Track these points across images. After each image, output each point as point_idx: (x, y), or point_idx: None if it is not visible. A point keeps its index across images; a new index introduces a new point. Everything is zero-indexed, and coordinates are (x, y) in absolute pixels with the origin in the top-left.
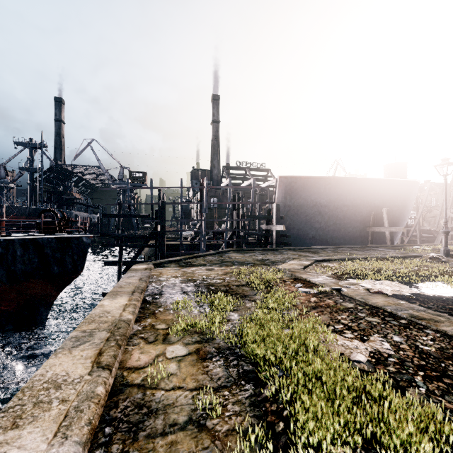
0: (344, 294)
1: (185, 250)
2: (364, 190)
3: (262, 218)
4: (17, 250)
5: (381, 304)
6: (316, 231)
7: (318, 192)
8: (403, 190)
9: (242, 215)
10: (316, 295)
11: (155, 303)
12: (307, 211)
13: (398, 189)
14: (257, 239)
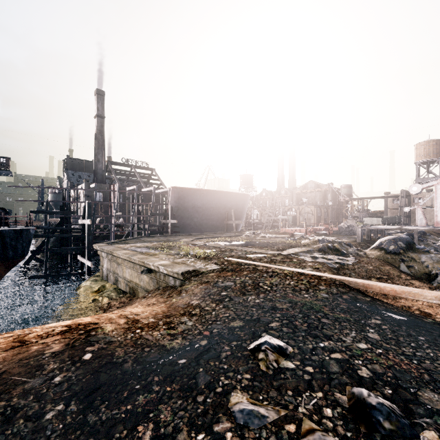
0: (207, 245)
1: None
2: (222, 198)
3: (161, 215)
4: None
5: (217, 245)
6: (195, 223)
7: (196, 198)
8: (242, 199)
9: (142, 212)
10: (197, 246)
11: (138, 252)
12: (189, 211)
13: (240, 198)
14: (158, 229)
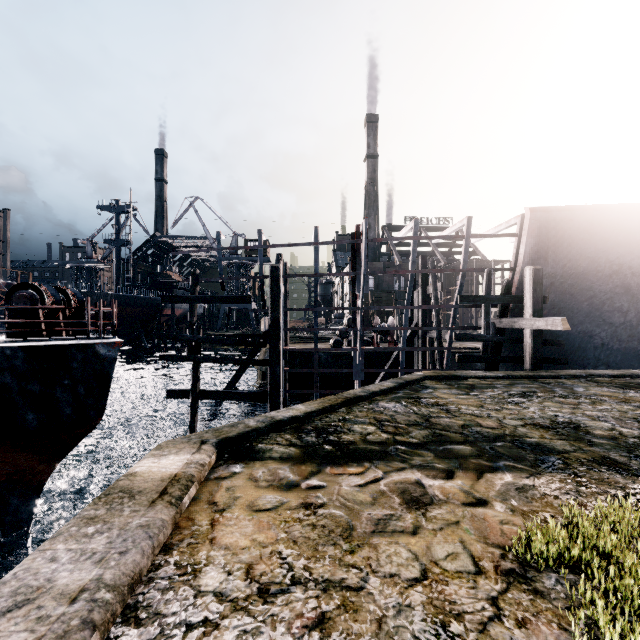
0: None
1: (324, 363)
2: None
3: (495, 301)
4: None
5: None
6: (613, 330)
7: (628, 242)
8: None
9: (433, 298)
10: None
11: None
12: (595, 287)
13: None
14: (485, 350)
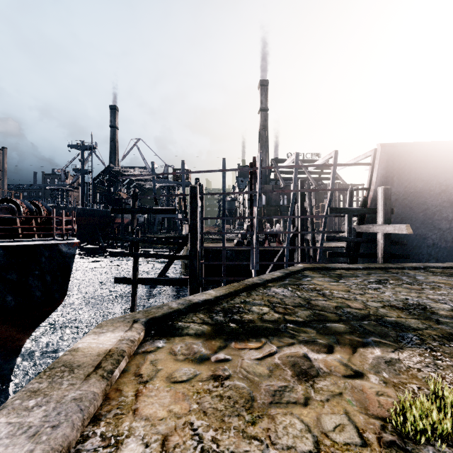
0: None
1: (230, 258)
2: None
3: (355, 212)
4: None
5: None
6: (441, 234)
7: (452, 169)
8: None
9: (309, 210)
10: None
11: None
12: (428, 202)
13: None
14: (348, 248)
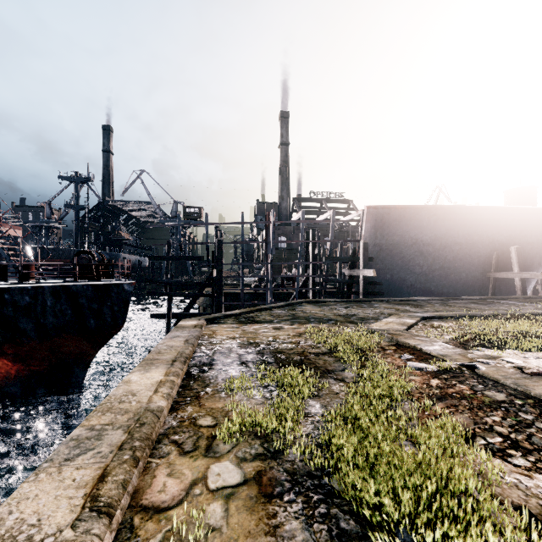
0: (482, 375)
1: (248, 300)
2: (484, 222)
3: (344, 260)
4: (47, 300)
5: None
6: (416, 277)
7: (420, 226)
8: (539, 222)
9: (318, 257)
10: (437, 375)
11: (201, 379)
12: (404, 252)
13: (533, 220)
14: (339, 287)
